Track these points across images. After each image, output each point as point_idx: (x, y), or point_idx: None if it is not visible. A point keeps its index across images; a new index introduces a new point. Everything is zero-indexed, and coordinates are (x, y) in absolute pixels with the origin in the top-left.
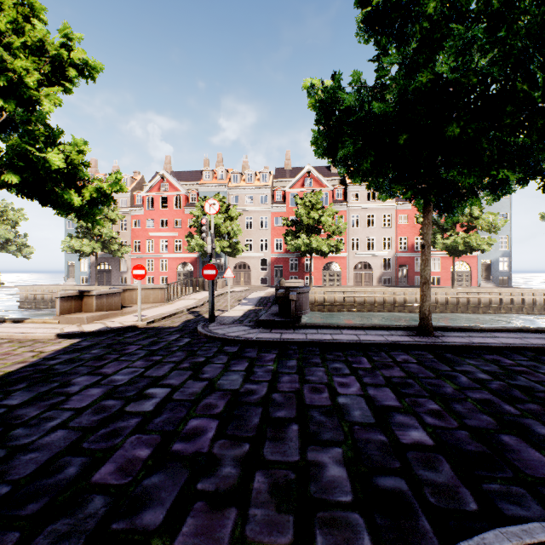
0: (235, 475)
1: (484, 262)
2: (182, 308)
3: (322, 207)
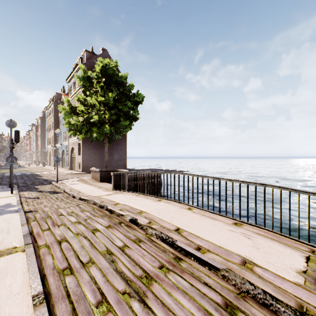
0: None
1: None
2: (71, 189)
3: None
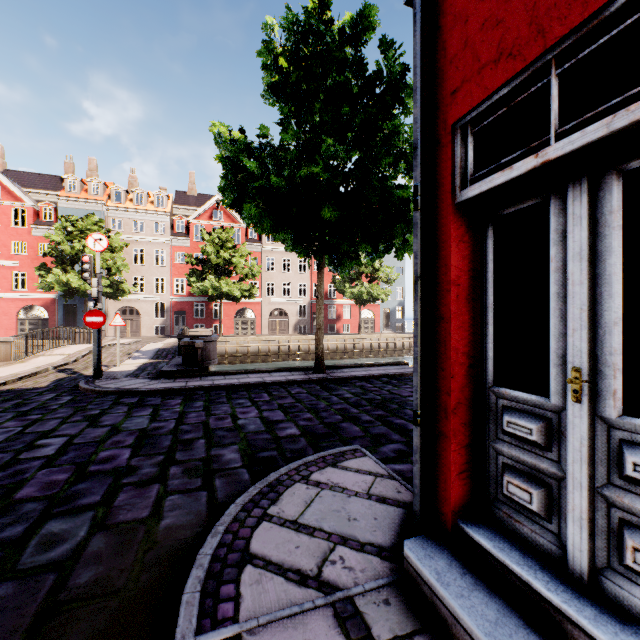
0: (154, 471)
1: (385, 311)
2: (45, 366)
3: (234, 246)
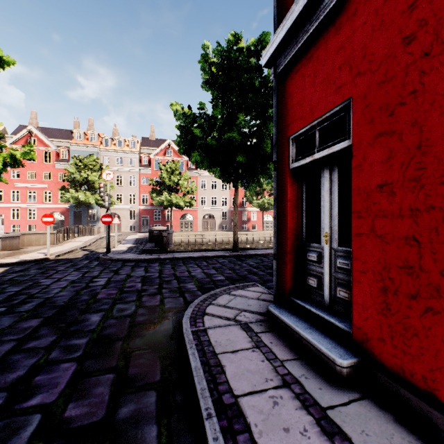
0: (155, 291)
1: None
2: (75, 247)
3: (180, 173)
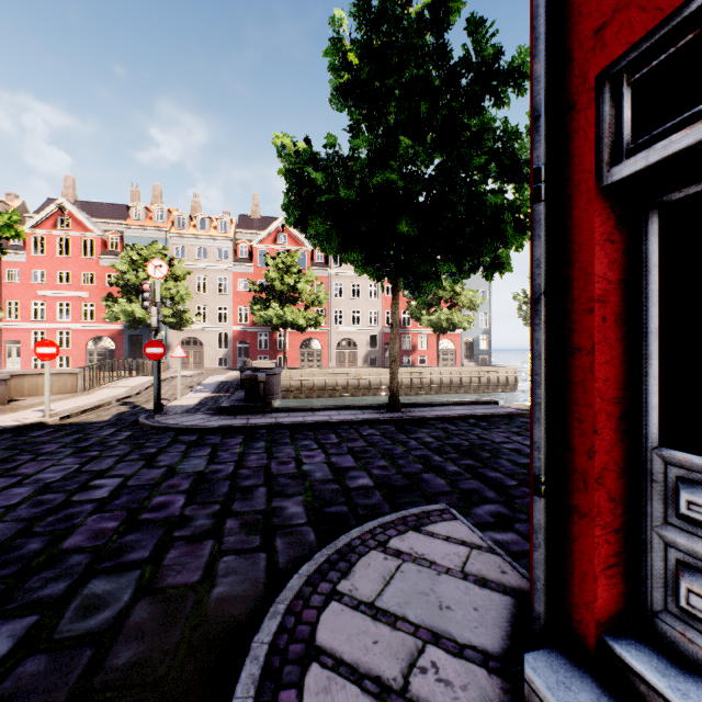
0: (209, 524)
1: (467, 340)
2: (109, 399)
3: (299, 271)
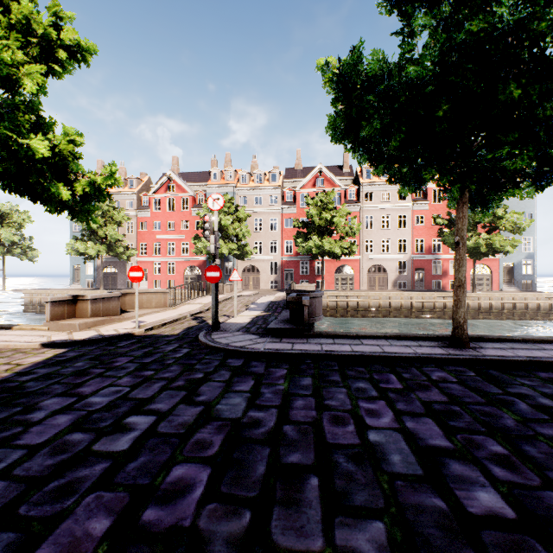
0: None
1: (506, 265)
2: (185, 314)
3: (334, 207)
